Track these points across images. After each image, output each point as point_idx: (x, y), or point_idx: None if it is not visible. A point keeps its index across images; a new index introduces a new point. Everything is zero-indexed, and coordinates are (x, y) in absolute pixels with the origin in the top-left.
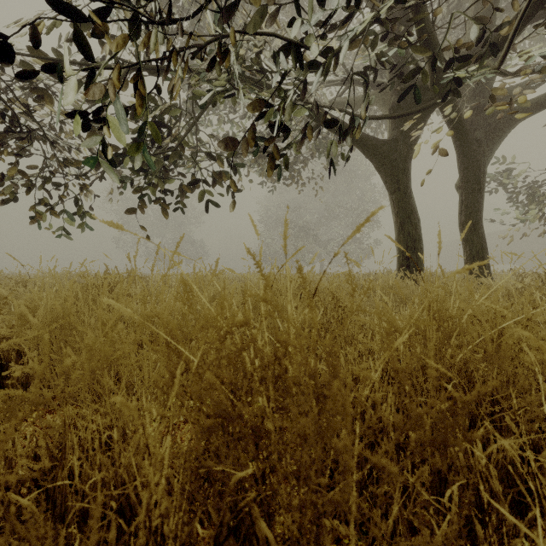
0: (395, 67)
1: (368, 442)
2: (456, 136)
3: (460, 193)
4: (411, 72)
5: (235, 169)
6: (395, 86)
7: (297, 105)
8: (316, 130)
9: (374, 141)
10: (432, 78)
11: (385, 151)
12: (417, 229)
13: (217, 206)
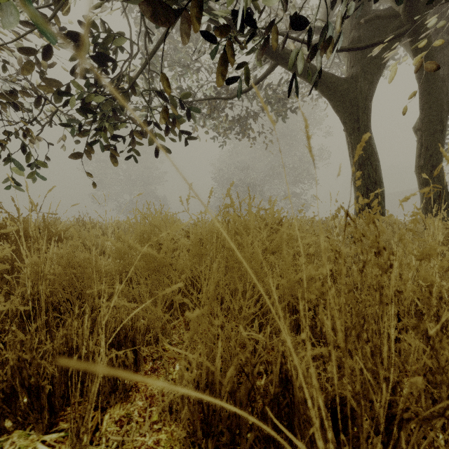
0: None
1: None
2: (422, 71)
3: (419, 135)
4: None
5: (187, 109)
6: (355, 20)
7: None
8: (271, 67)
9: (333, 77)
10: None
11: (344, 88)
12: (377, 172)
13: (169, 149)
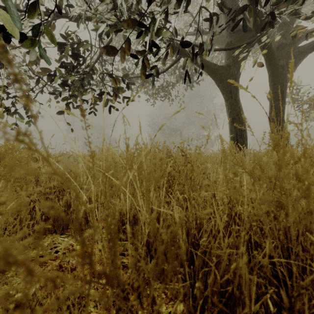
0: (230, 10)
1: (212, 311)
2: (268, 62)
3: (270, 100)
4: (241, 9)
5: (127, 85)
6: (229, 31)
7: (161, 27)
8: (178, 59)
9: (216, 66)
10: (254, 21)
11: (222, 72)
12: (243, 123)
13: (116, 109)
